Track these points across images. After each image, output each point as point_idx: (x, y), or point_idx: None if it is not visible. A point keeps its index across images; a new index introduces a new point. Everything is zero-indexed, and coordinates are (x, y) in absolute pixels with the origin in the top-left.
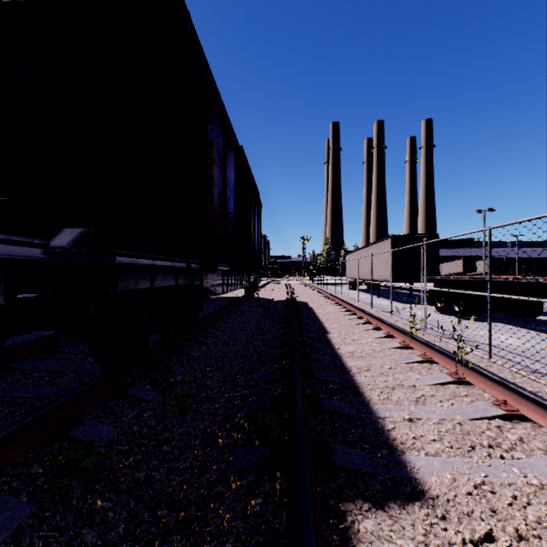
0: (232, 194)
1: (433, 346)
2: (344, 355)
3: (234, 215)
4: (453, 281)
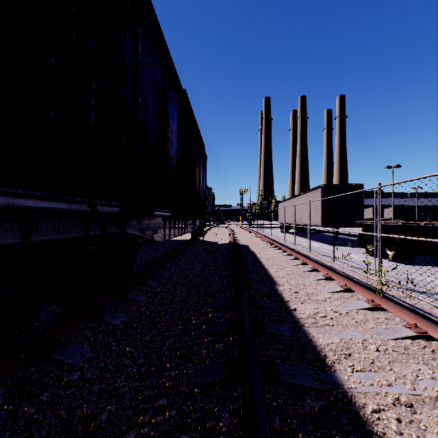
0: (174, 137)
1: (427, 315)
2: (306, 323)
3: (177, 160)
4: (382, 226)
